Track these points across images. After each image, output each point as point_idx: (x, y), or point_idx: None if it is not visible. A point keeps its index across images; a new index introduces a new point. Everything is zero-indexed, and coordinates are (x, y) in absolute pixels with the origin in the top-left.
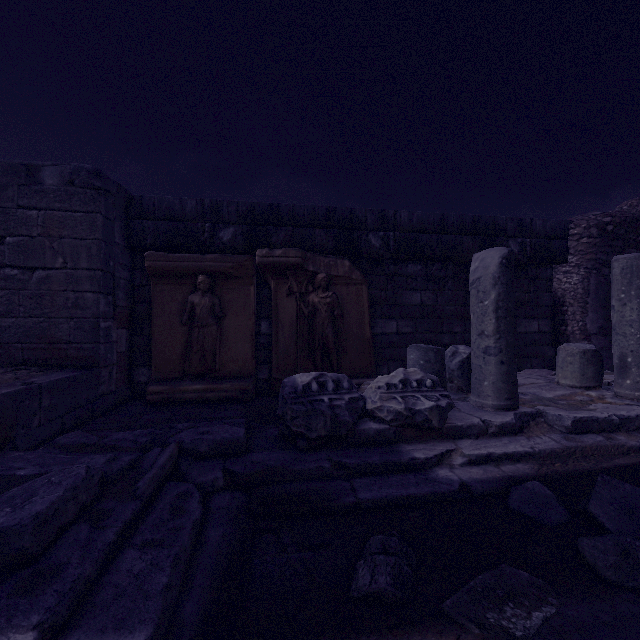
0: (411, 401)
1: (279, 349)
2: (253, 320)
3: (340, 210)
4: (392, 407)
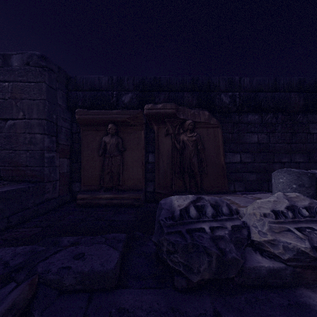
0: (314, 237)
1: (160, 172)
2: (143, 153)
3: (201, 79)
4: (291, 244)
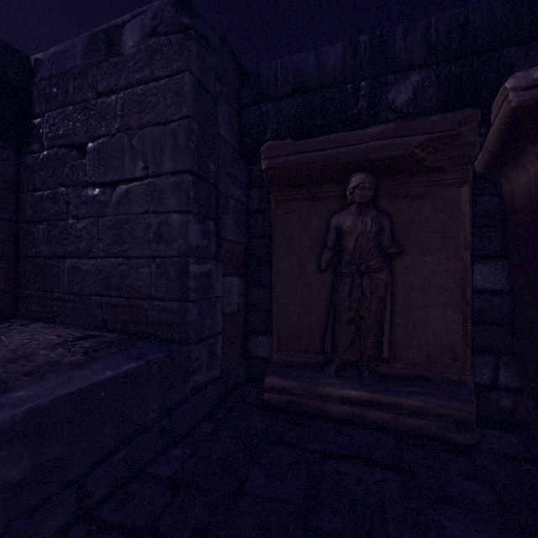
0: None
1: None
2: (466, 260)
3: None
4: None
